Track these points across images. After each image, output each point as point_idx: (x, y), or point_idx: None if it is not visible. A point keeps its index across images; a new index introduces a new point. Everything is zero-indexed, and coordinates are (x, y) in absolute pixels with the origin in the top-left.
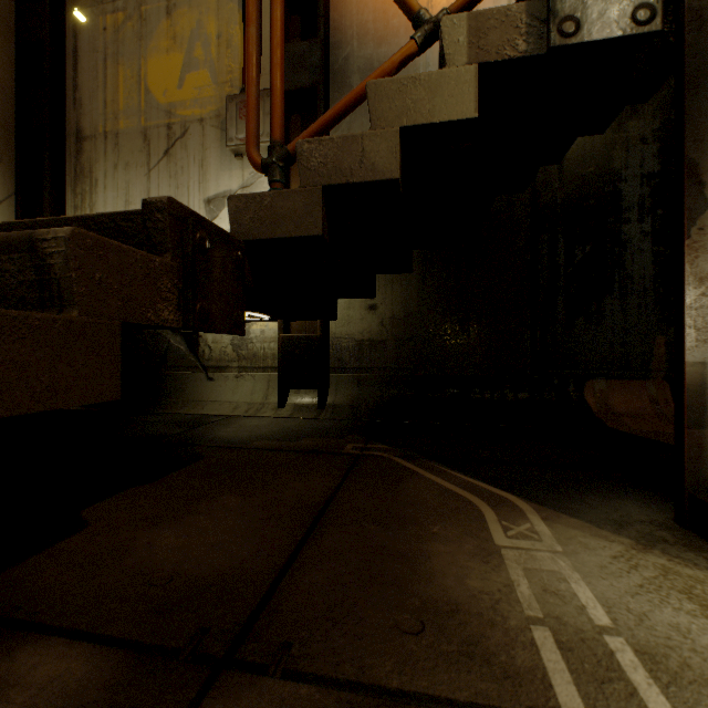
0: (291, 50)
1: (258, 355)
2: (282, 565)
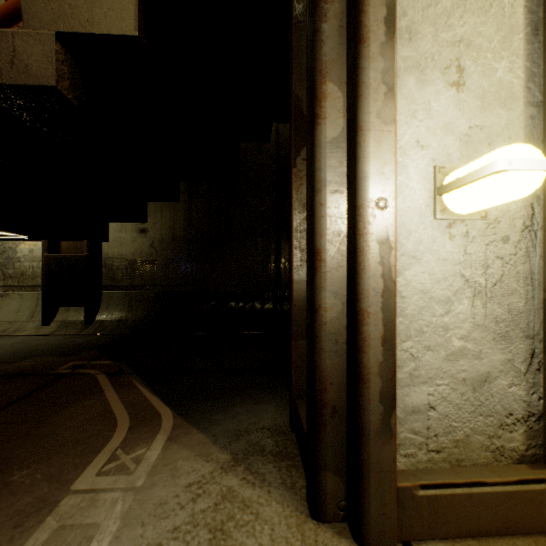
0: None
1: (26, 274)
2: None
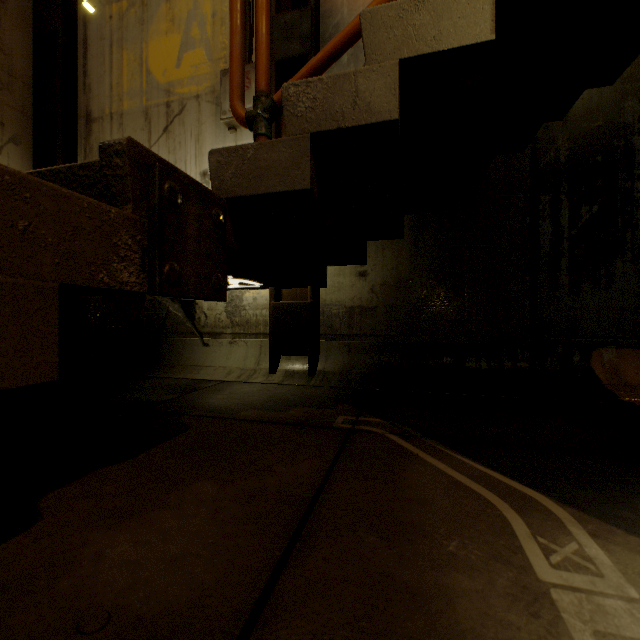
0: (282, 20)
1: (250, 322)
2: (253, 604)
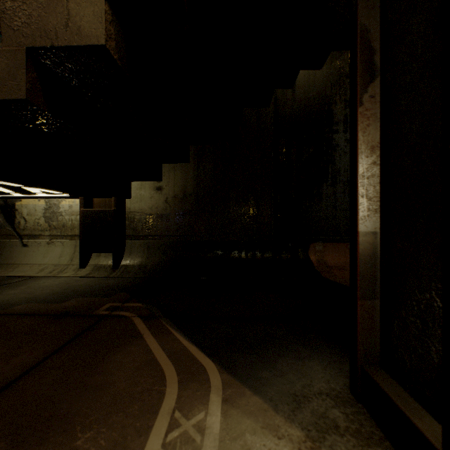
0: None
1: (67, 225)
2: None
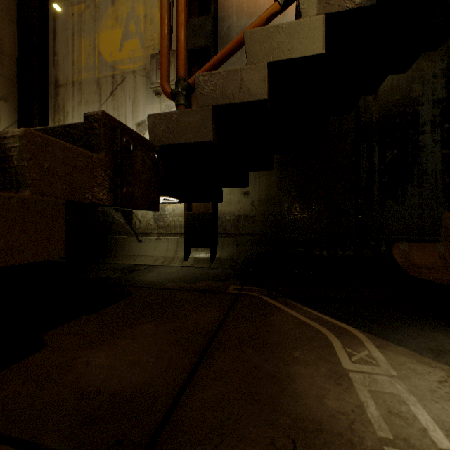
0: (192, 23)
1: (170, 225)
2: (182, 383)
